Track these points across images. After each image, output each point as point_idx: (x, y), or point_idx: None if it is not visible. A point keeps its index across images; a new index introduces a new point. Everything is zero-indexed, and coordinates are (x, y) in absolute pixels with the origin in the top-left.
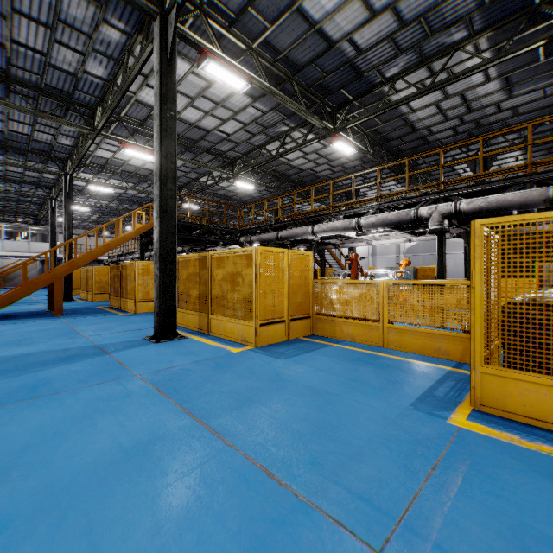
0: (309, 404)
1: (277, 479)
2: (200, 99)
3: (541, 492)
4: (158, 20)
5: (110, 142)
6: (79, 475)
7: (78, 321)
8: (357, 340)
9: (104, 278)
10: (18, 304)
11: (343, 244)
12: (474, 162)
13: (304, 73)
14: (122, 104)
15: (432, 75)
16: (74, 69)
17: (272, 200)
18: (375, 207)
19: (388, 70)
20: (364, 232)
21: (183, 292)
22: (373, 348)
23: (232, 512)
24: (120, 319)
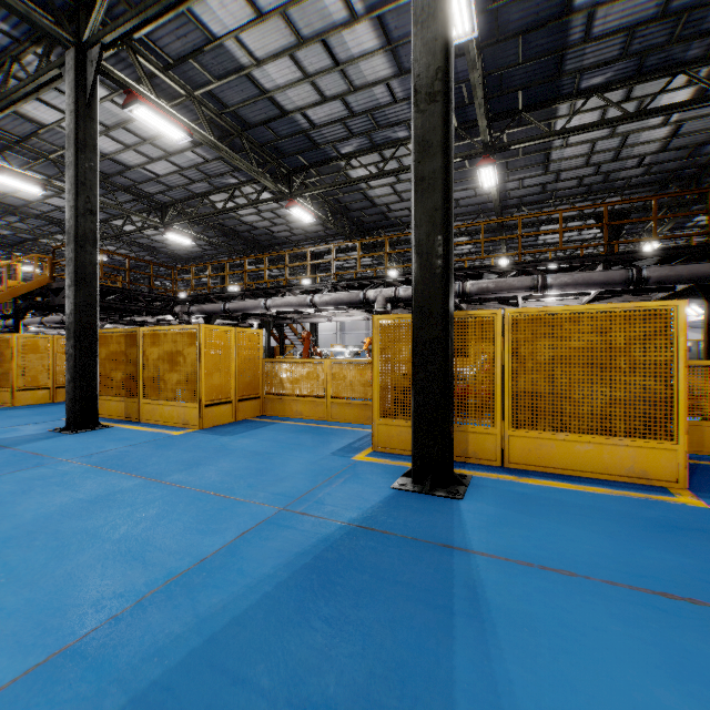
0: (251, 461)
1: (223, 495)
2: (119, 130)
3: (383, 479)
4: (73, 51)
5: None
6: (54, 516)
7: None
8: (305, 417)
9: None
10: None
11: (303, 320)
12: None
13: (256, 132)
14: None
15: (384, 160)
16: None
17: (217, 258)
18: (330, 285)
19: (343, 147)
20: (322, 309)
21: (101, 375)
22: (318, 422)
23: (192, 511)
24: None
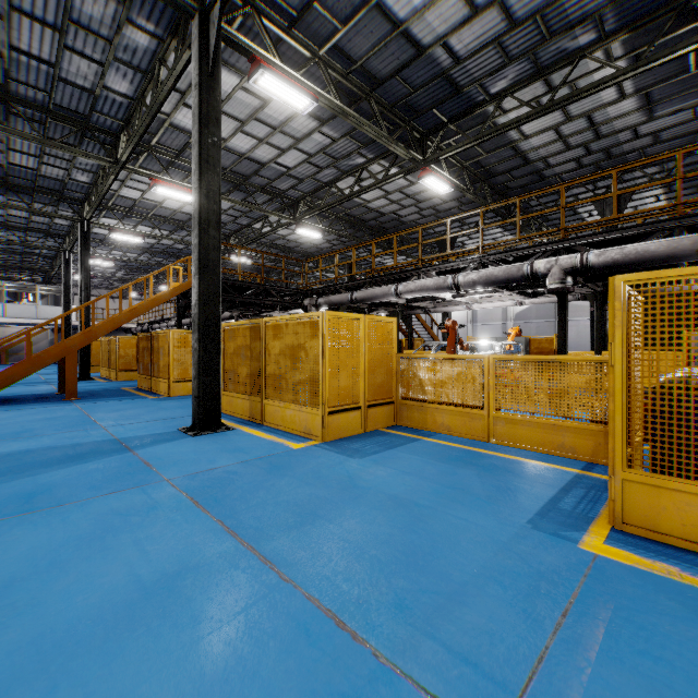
0: (393, 521)
1: (350, 630)
2: (252, 123)
3: None
4: (197, 18)
5: (138, 178)
6: (80, 624)
7: (95, 407)
8: (454, 433)
9: (132, 352)
10: (22, 385)
11: (435, 309)
12: (604, 202)
13: (386, 89)
14: (152, 130)
15: (550, 91)
16: (91, 84)
17: (345, 253)
18: (477, 261)
19: (493, 84)
20: (462, 293)
21: (230, 370)
22: (476, 443)
23: (287, 681)
24: (150, 404)
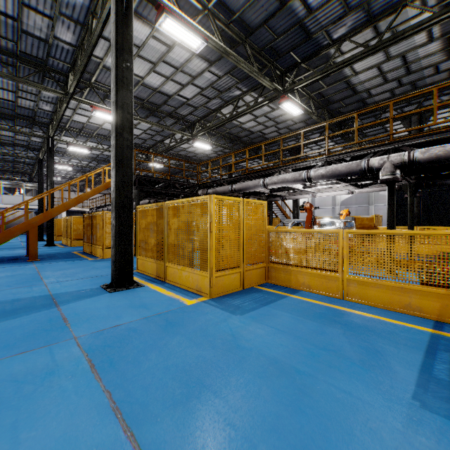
0: (278, 395)
1: None
2: (161, 65)
3: None
4: None
5: (84, 107)
6: None
7: (47, 267)
8: (313, 291)
9: (81, 227)
10: (6, 249)
11: (290, 197)
12: (409, 121)
13: (256, 36)
14: (91, 71)
15: (377, 36)
16: (45, 35)
17: (226, 160)
18: (324, 160)
19: (336, 31)
20: (310, 185)
21: (142, 240)
22: (333, 300)
23: None
24: (87, 264)
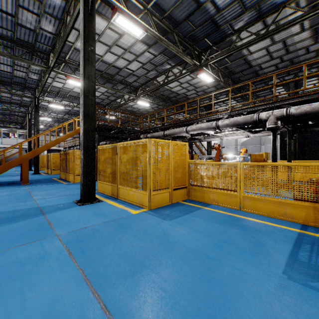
0: (194, 271)
1: None
2: (114, 47)
3: None
4: None
5: (60, 77)
6: None
7: (35, 188)
8: (220, 204)
9: (58, 160)
10: (5, 176)
11: (205, 139)
12: (288, 86)
13: (181, 27)
14: (66, 51)
15: (265, 27)
16: (34, 27)
17: (160, 114)
18: (228, 114)
19: (236, 24)
20: (219, 131)
21: (102, 170)
22: (233, 211)
23: None
24: (63, 186)
